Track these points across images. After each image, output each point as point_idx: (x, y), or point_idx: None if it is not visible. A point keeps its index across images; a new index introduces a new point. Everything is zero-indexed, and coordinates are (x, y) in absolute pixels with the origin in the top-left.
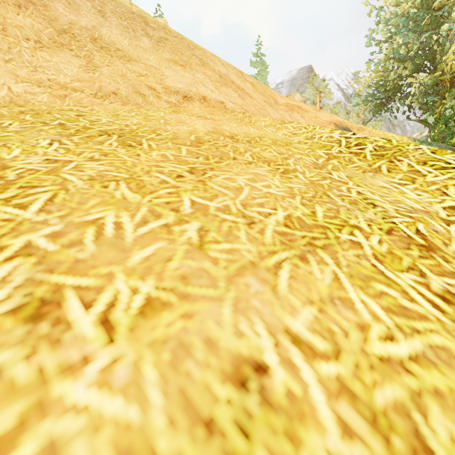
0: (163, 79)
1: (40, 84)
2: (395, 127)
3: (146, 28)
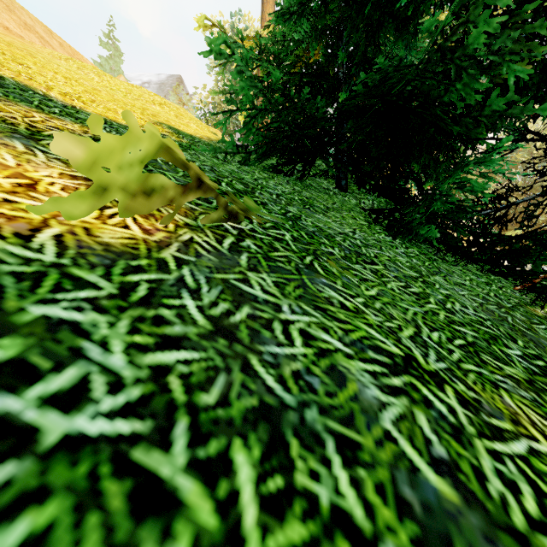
0: None
1: None
2: None
3: None
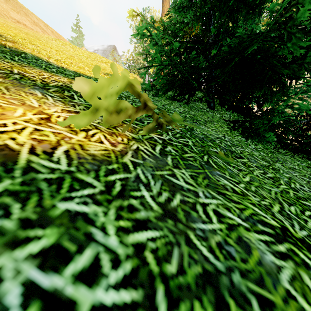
0: (10, 14)
1: None
2: None
3: None
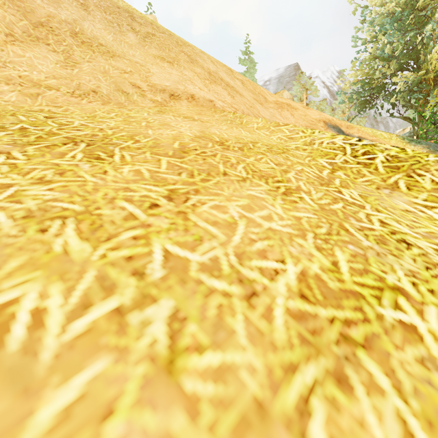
0: (149, 77)
1: (9, 81)
2: (378, 123)
3: (132, 23)
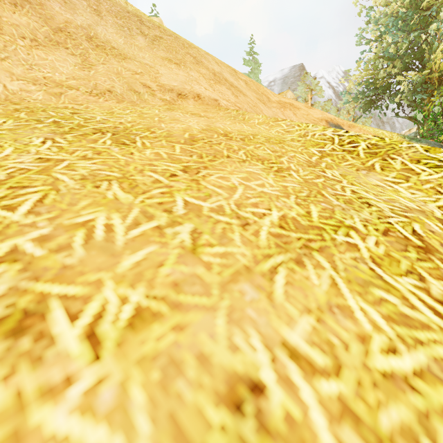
0: (158, 77)
1: (36, 82)
2: (384, 124)
3: (141, 26)
